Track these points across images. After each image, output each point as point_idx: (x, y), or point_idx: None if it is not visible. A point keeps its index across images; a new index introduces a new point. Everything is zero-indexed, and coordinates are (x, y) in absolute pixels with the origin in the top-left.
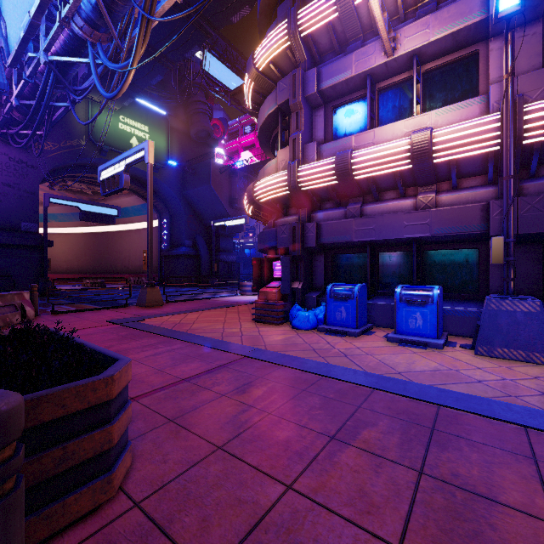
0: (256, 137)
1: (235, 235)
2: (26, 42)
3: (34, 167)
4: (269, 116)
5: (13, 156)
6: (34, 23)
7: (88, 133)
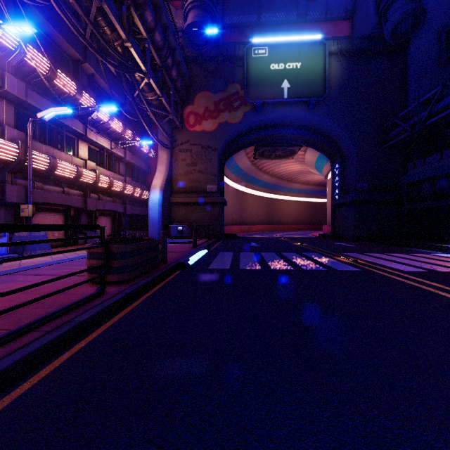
0: None
1: None
2: None
3: None
4: None
5: None
6: None
7: None
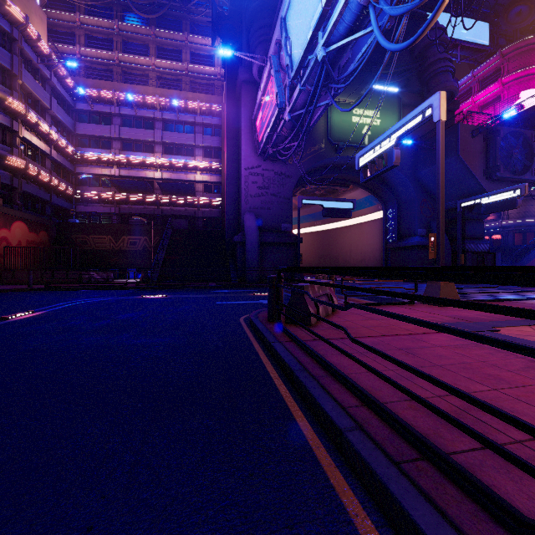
0: (502, 86)
1: (487, 216)
2: (311, 43)
3: (289, 176)
4: None
5: (276, 171)
6: (324, 12)
7: (327, 134)
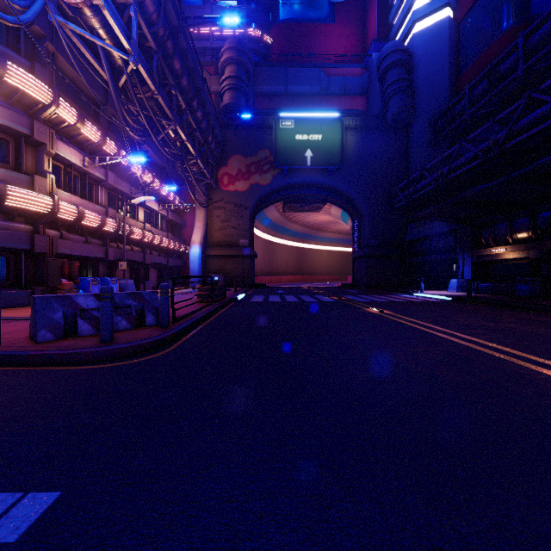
0: None
1: None
2: None
3: None
4: (9, 127)
5: None
6: None
7: None
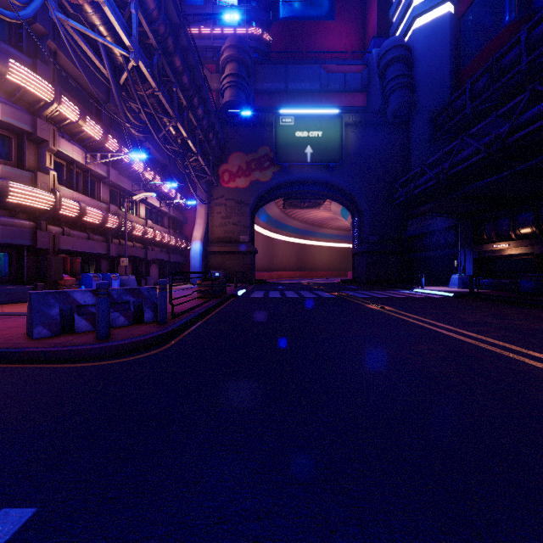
0: None
1: None
2: None
3: None
4: (12, 124)
5: None
6: None
7: None
